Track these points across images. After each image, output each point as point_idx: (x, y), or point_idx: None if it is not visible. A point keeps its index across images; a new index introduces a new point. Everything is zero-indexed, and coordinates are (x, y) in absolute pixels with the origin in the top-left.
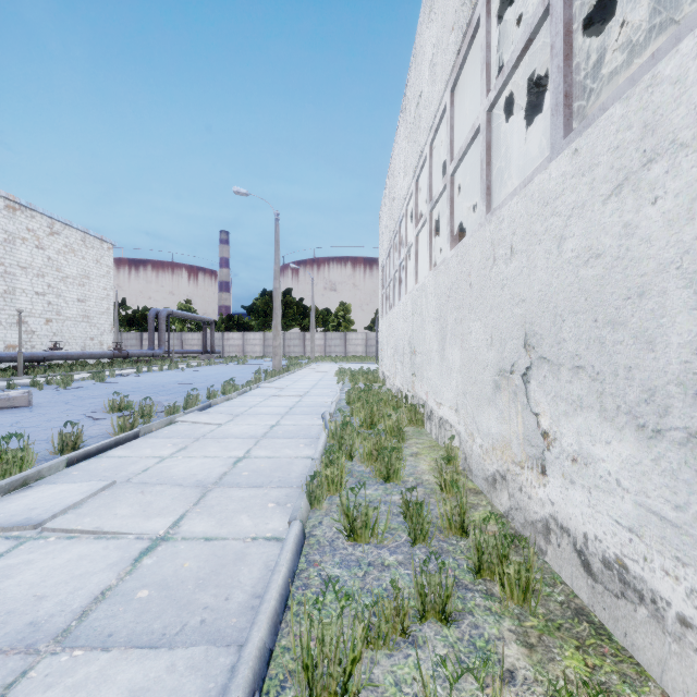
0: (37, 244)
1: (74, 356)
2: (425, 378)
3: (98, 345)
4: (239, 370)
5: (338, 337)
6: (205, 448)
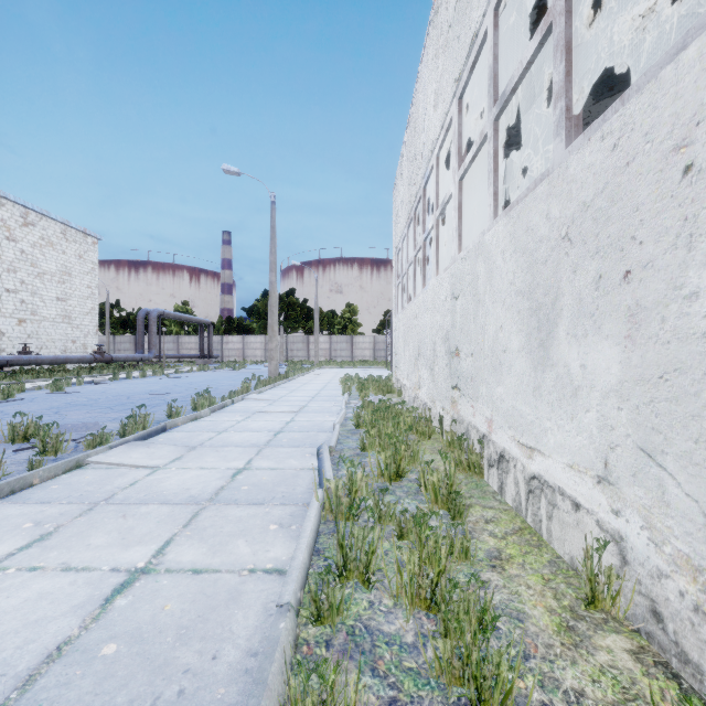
0: (8, 235)
1: (45, 361)
2: (484, 396)
3: (81, 349)
4: (231, 377)
5: (344, 340)
6: (86, 535)
